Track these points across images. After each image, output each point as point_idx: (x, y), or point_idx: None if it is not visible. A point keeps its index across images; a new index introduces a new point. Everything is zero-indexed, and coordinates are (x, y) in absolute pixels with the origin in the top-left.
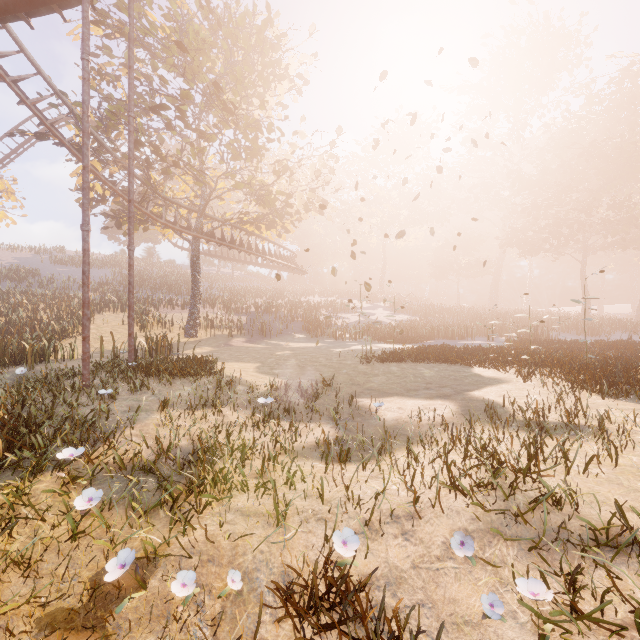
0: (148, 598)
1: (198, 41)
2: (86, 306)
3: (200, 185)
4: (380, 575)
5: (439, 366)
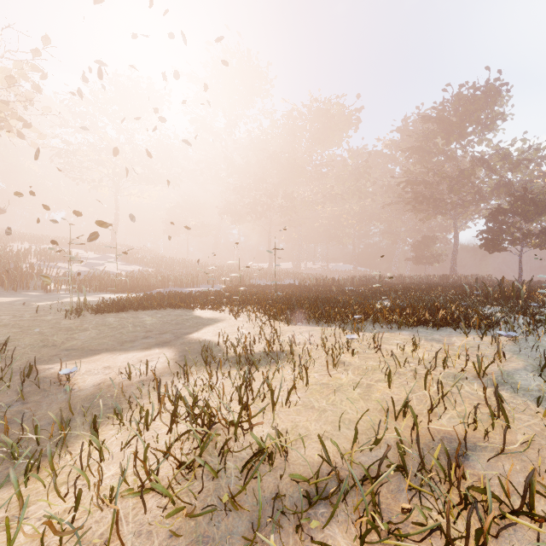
0: None
1: None
2: None
3: None
4: None
5: (163, 312)
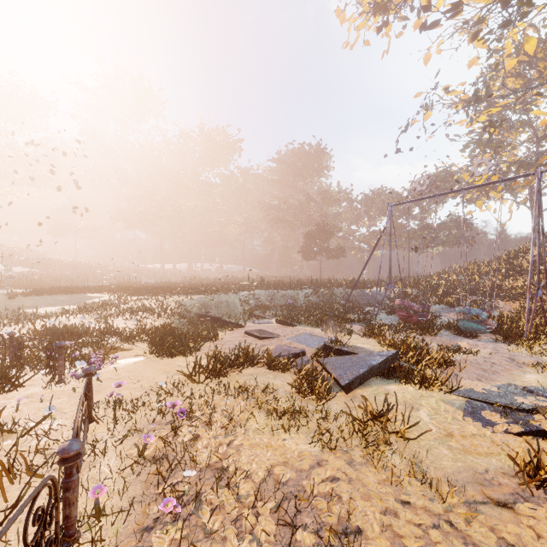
0: None
1: None
2: None
3: None
4: None
5: (68, 295)
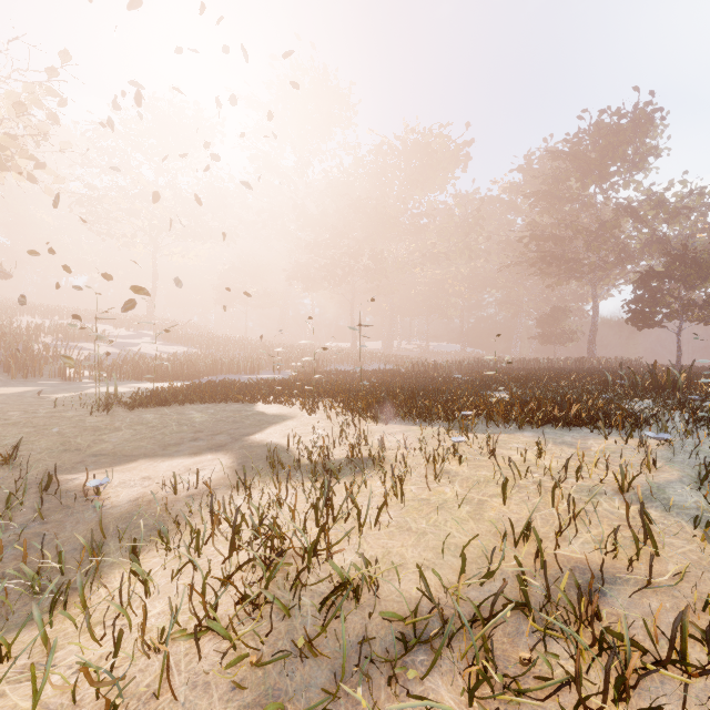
0: None
1: None
2: None
3: None
4: None
5: (216, 406)
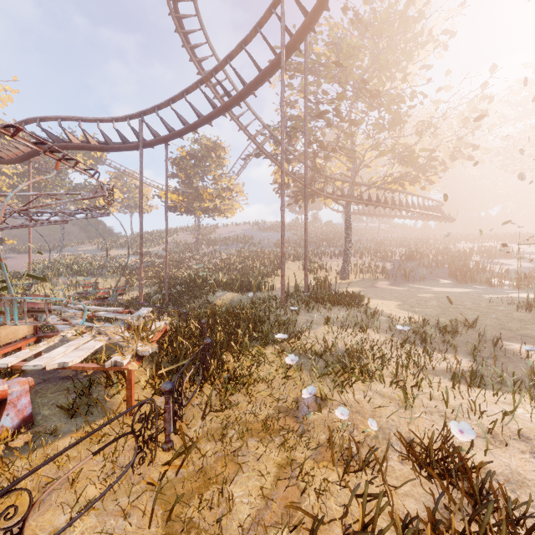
0: (322, 418)
1: (349, 51)
2: (282, 256)
3: (351, 161)
4: (499, 473)
5: None
